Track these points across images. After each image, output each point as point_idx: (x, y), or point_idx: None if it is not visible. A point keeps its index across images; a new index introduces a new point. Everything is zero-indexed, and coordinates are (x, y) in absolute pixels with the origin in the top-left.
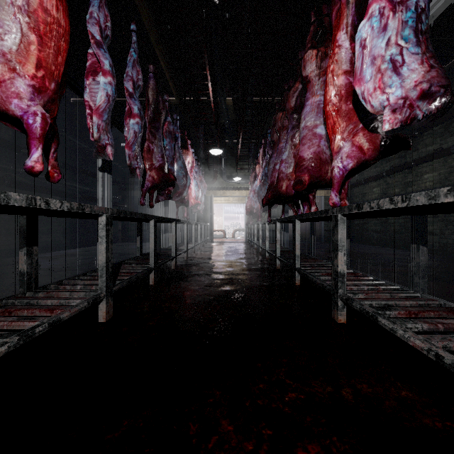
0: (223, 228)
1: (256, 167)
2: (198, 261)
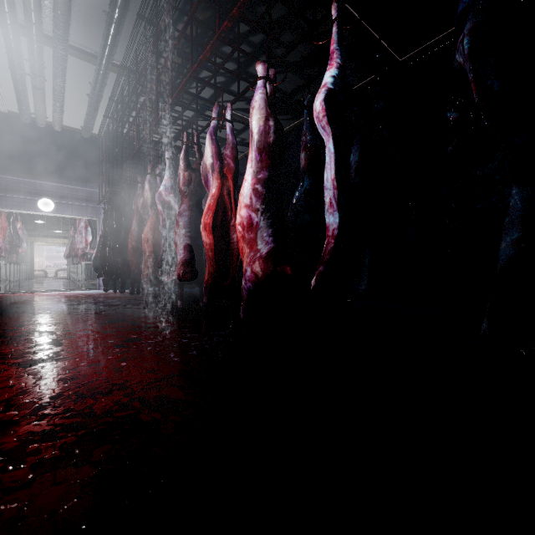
0: (44, 268)
1: (71, 231)
2: (29, 284)
